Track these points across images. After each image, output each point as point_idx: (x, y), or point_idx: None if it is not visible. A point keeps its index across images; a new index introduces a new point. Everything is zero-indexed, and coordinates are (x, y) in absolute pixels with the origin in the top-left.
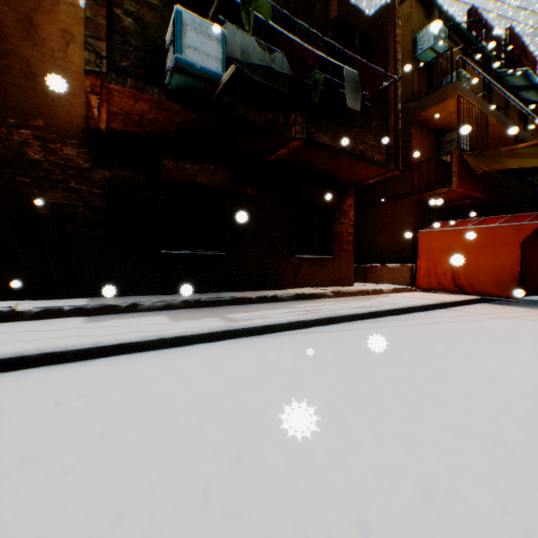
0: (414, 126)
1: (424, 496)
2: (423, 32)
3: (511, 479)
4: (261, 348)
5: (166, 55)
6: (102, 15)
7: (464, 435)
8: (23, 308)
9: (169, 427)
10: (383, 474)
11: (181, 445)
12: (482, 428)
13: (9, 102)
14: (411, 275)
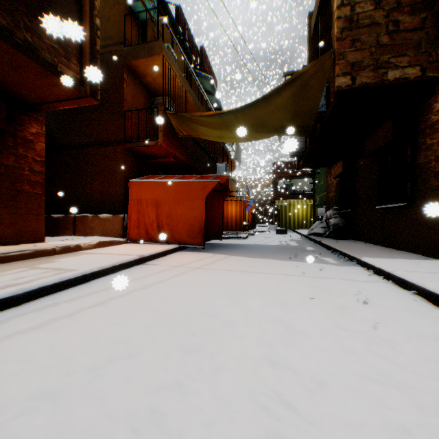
0: (127, 73)
1: None
2: None
3: None
4: None
5: None
6: None
7: None
8: None
9: None
10: None
11: None
12: None
13: None
14: (123, 226)
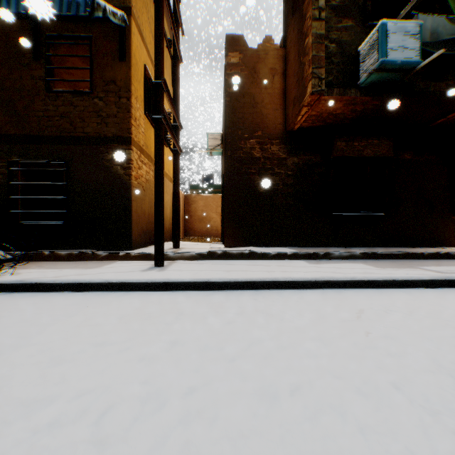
0: None
1: None
2: None
3: None
4: None
5: (357, 61)
6: (321, 50)
7: None
8: (266, 252)
9: None
10: None
11: None
12: None
13: (244, 125)
14: None
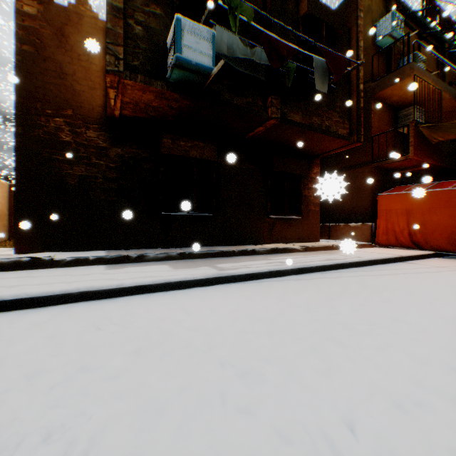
0: (373, 103)
1: (397, 406)
2: (381, 21)
3: None
4: (247, 291)
5: (167, 54)
6: (119, 26)
7: (427, 363)
8: (59, 258)
9: (185, 348)
10: (361, 389)
11: (198, 362)
12: (443, 358)
13: (47, 97)
14: (371, 233)
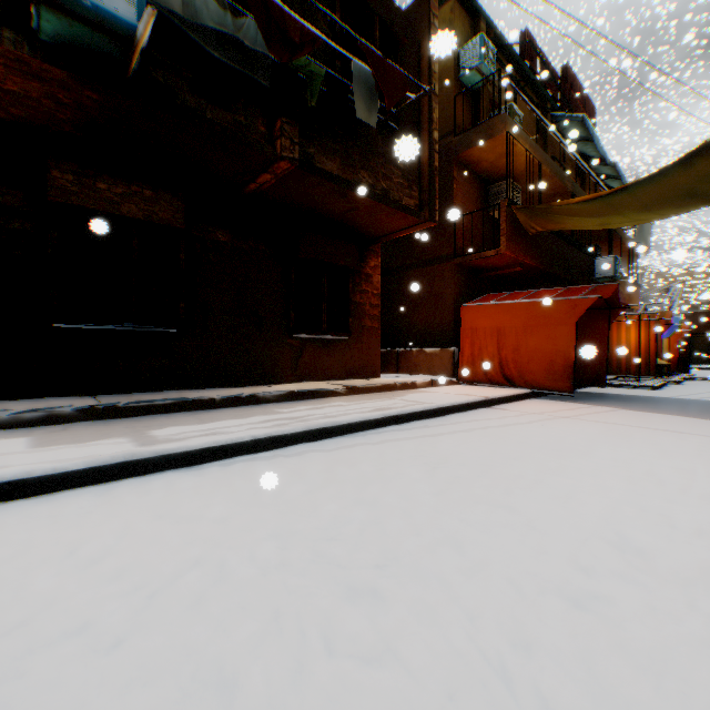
0: (457, 168)
1: None
2: (468, 46)
3: None
4: (179, 492)
5: None
6: None
7: (461, 685)
8: None
9: None
10: None
11: None
12: (496, 658)
13: None
14: (453, 363)
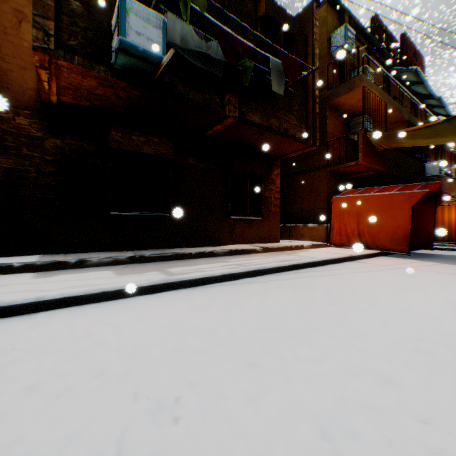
0: (329, 110)
1: (322, 434)
2: (336, 32)
3: (396, 413)
4: (194, 298)
5: (112, 37)
6: None
7: (360, 373)
8: None
9: (97, 377)
10: (288, 414)
11: (106, 396)
12: (375, 366)
13: None
14: (327, 233)
